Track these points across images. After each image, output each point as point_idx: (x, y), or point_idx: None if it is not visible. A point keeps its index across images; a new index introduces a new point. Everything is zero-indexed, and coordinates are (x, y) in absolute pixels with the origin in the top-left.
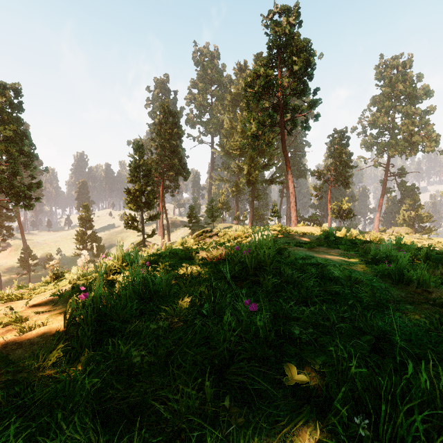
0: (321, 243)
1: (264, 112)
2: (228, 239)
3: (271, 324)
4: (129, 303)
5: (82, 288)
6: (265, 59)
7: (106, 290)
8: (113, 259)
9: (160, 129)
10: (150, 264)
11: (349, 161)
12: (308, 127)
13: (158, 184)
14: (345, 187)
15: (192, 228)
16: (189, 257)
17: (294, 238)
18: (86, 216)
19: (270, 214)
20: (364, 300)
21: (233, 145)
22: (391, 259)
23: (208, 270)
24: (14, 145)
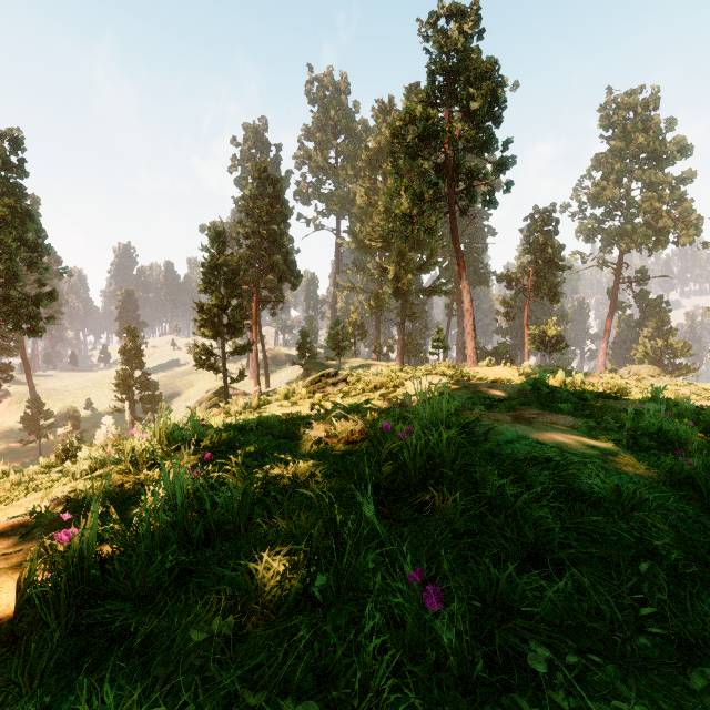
0: (526, 400)
1: (423, 178)
2: (363, 390)
3: (472, 629)
4: (159, 554)
5: (64, 515)
6: (424, 92)
7: (116, 517)
8: (150, 439)
9: (253, 205)
10: (221, 446)
11: (558, 259)
12: (494, 203)
13: (249, 295)
14: (552, 301)
15: (305, 366)
16: (293, 434)
17: (479, 390)
18: (133, 347)
19: (431, 344)
20: (661, 550)
21: (372, 232)
22: (666, 437)
23: (325, 490)
24: (12, 231)
